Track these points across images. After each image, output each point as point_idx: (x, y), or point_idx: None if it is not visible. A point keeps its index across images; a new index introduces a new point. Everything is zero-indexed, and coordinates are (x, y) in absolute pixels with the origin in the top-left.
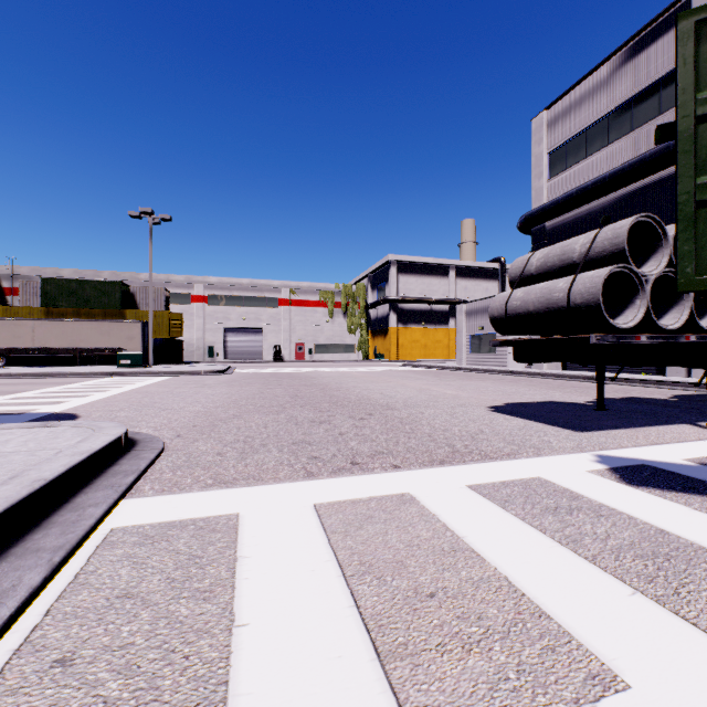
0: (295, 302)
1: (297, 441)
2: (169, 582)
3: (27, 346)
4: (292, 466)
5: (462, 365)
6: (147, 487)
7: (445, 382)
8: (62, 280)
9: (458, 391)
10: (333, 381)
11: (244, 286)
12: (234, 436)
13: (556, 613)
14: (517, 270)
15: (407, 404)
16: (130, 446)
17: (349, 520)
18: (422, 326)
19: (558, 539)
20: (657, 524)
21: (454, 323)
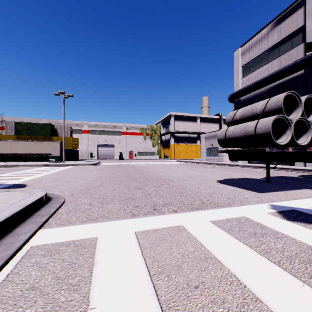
0: (129, 133)
1: (128, 198)
2: (56, 279)
3: (8, 152)
4: (125, 211)
5: (203, 161)
6: (53, 222)
7: (196, 169)
8: (24, 123)
9: (202, 173)
10: (145, 168)
11: (106, 126)
12: (98, 195)
13: (264, 298)
14: (230, 117)
15: (179, 179)
16: (48, 201)
17: (152, 241)
18: (185, 144)
19: (258, 251)
20: (307, 242)
21: (199, 142)
